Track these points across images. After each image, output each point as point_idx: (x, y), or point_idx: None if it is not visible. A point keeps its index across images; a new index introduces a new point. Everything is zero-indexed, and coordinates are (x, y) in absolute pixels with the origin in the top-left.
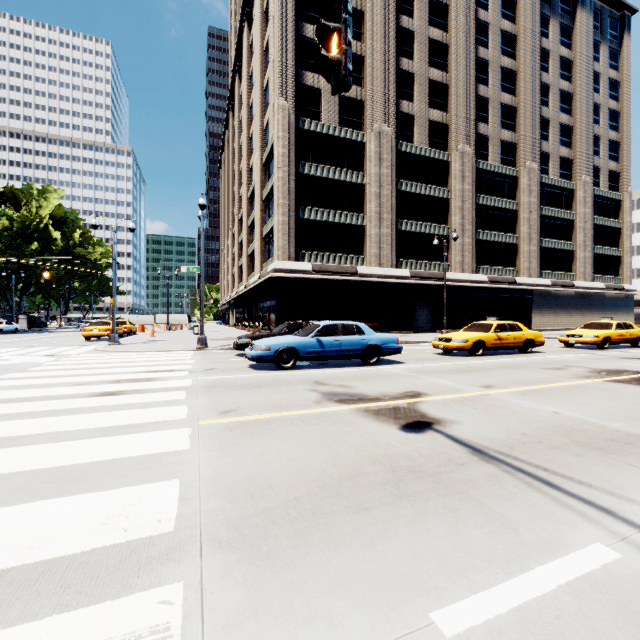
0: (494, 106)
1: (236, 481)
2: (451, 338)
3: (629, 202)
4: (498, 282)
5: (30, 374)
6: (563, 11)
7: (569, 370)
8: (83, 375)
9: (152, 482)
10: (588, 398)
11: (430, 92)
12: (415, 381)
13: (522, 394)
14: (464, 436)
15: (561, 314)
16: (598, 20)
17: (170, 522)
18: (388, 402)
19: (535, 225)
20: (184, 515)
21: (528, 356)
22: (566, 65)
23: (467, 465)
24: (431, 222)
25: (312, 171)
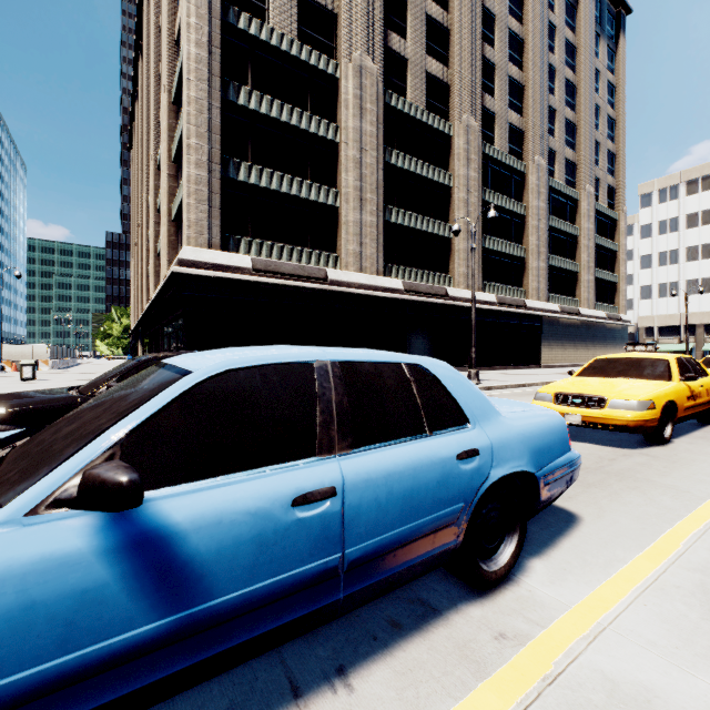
0: (501, 76)
1: None
2: (604, 397)
3: (624, 223)
4: (507, 305)
5: None
6: None
7: None
8: None
9: None
10: None
11: (427, 33)
12: None
13: None
14: None
15: (568, 347)
16: (598, 10)
17: None
18: None
19: (544, 236)
20: None
21: None
22: (570, 51)
23: None
24: (429, 216)
25: (252, 103)
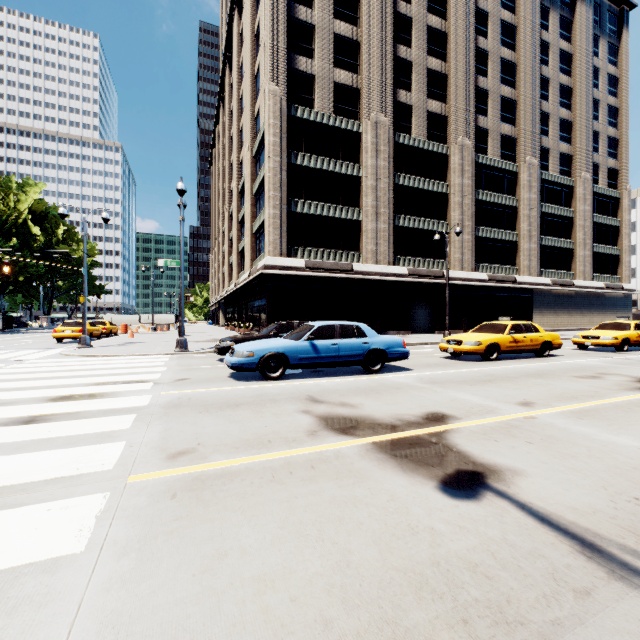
0: (494, 98)
1: None
2: (462, 340)
3: (628, 200)
4: (498, 281)
5: None
6: (563, 3)
7: (608, 379)
8: (17, 389)
9: None
10: None
11: (428, 82)
12: (433, 396)
13: (577, 416)
14: (547, 506)
15: (561, 314)
16: (597, 14)
17: None
18: (408, 432)
19: (535, 222)
20: None
21: (547, 360)
22: (566, 59)
23: (597, 595)
24: (429, 218)
25: (305, 162)
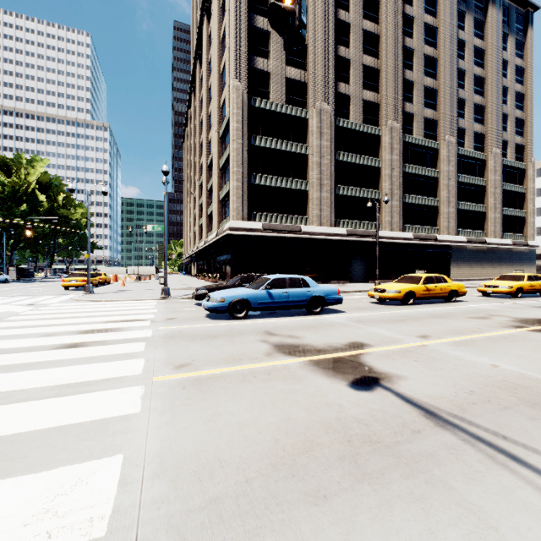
0: (418, 88)
1: (184, 456)
2: (385, 289)
3: (532, 171)
4: (422, 239)
5: (5, 324)
6: (477, 7)
7: (493, 319)
8: (54, 325)
9: (94, 458)
10: (520, 349)
11: (364, 76)
12: (357, 331)
13: (457, 345)
14: (413, 394)
15: (475, 266)
16: (506, 15)
17: (103, 521)
18: (334, 354)
19: (453, 190)
20: (121, 509)
21: (453, 305)
22: (479, 54)
23: (423, 432)
24: (364, 187)
25: (262, 143)
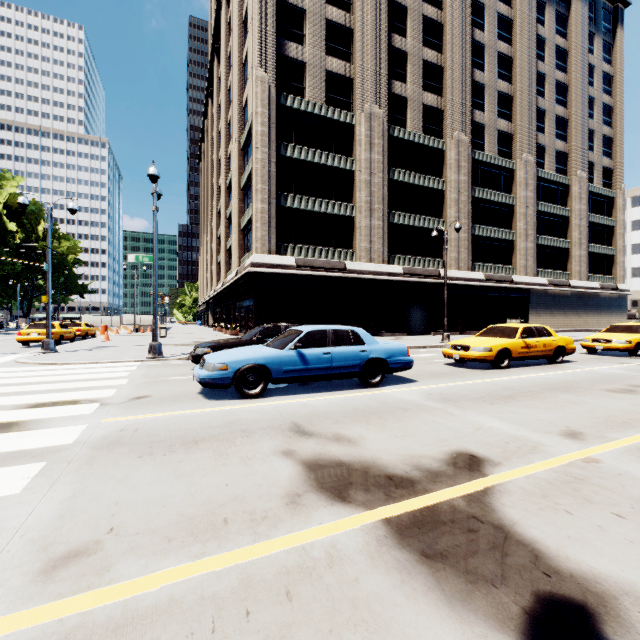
0: (490, 93)
1: None
2: (469, 346)
3: (622, 200)
4: (494, 280)
5: None
6: None
7: None
8: None
9: None
10: None
11: (424, 74)
12: (450, 422)
13: None
14: None
15: (557, 315)
16: (592, 11)
17: None
18: (435, 495)
19: (532, 221)
20: None
21: (563, 368)
22: (561, 55)
23: None
24: (425, 215)
25: (295, 154)
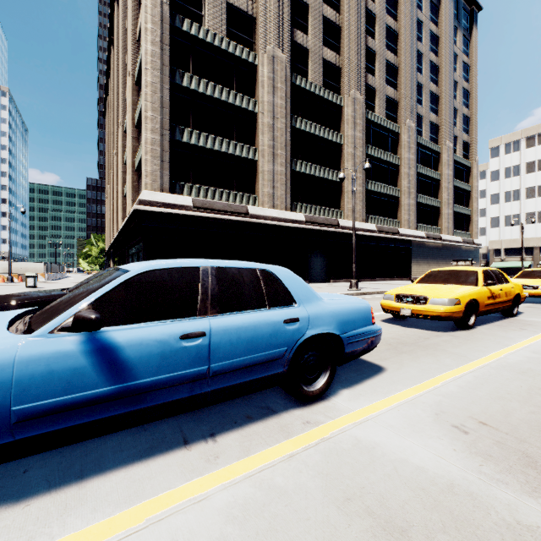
0: (380, 61)
1: None
2: (426, 297)
3: (476, 169)
4: (384, 232)
5: None
6: None
7: None
8: None
9: None
10: None
11: (324, 30)
12: None
13: None
14: None
15: (432, 264)
16: (456, 8)
17: None
18: None
19: (413, 180)
20: None
21: (538, 324)
22: (434, 40)
23: None
24: (325, 166)
25: (193, 84)
